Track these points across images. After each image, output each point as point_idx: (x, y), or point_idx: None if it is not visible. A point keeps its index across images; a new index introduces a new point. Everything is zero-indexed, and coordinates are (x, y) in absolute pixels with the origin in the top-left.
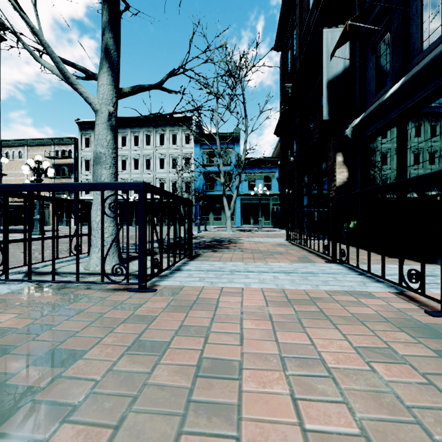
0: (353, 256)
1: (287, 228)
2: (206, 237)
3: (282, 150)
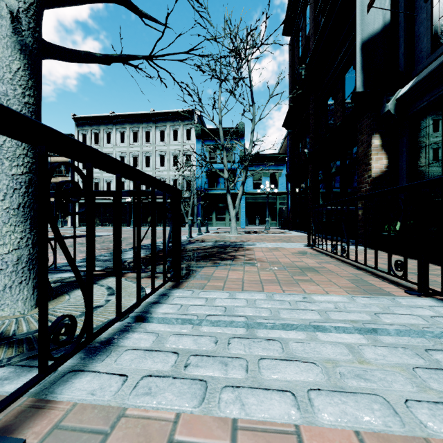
0: (432, 276)
1: (309, 230)
2: (206, 241)
3: (291, 144)
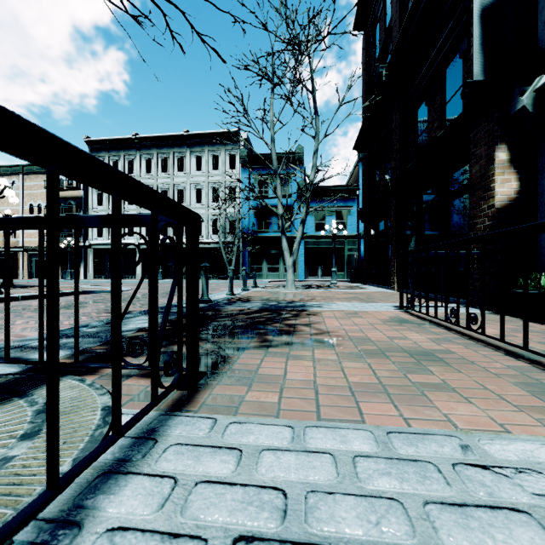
0: None
1: (401, 285)
2: (253, 300)
3: (365, 171)
